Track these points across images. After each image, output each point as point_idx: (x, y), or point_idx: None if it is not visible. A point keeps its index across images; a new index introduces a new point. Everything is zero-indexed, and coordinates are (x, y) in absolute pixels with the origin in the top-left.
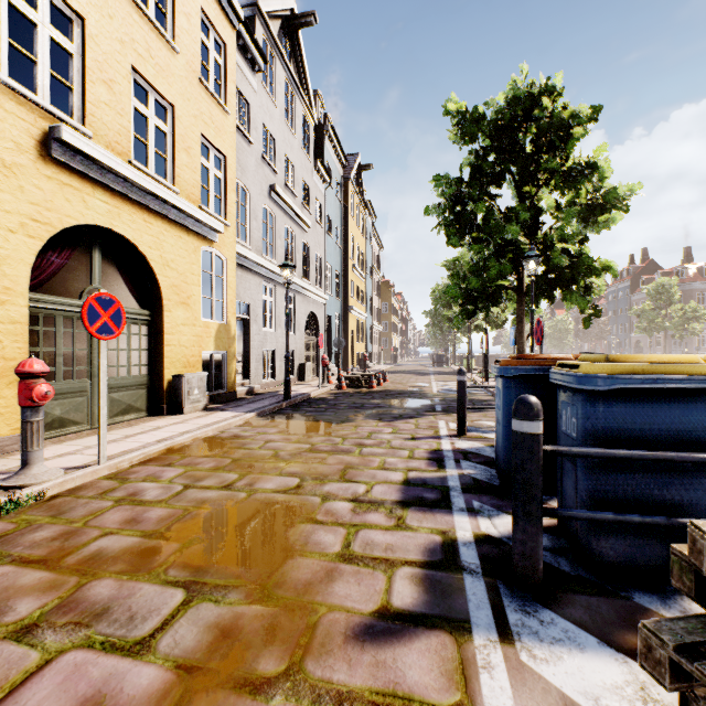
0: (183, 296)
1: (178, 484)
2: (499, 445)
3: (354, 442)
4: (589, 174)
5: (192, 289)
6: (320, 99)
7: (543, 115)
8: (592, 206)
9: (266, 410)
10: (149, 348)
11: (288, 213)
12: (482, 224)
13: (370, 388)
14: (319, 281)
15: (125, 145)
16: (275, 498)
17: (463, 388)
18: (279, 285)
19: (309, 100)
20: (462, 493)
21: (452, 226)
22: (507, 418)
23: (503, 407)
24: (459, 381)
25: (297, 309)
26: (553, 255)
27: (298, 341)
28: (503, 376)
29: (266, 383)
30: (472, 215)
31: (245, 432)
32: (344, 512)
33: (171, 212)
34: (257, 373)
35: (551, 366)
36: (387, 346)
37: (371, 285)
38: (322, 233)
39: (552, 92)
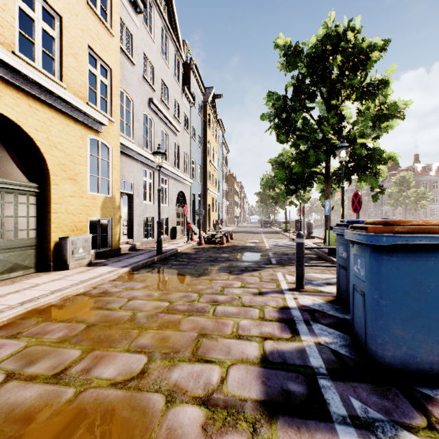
0: (71, 173)
1: (1, 372)
2: (362, 317)
3: (209, 299)
4: (381, 89)
5: (79, 168)
6: (187, 47)
7: (347, 46)
8: (378, 116)
9: (139, 265)
10: (38, 215)
11: (163, 120)
12: (301, 127)
13: (221, 244)
14: (186, 170)
15: (7, 36)
16: (107, 399)
17: (302, 249)
18: (156, 170)
19: (179, 44)
20: (332, 381)
21: (281, 128)
22: (380, 292)
23: (373, 279)
24: (298, 243)
25: (170, 188)
26: (355, 147)
27: (171, 211)
28: (374, 245)
29: (146, 241)
30: (294, 121)
31: (114, 288)
32: (192, 434)
33: (58, 102)
34: (139, 234)
35: (436, 234)
36: (232, 215)
37: (221, 175)
38: (188, 137)
39: (352, 31)
